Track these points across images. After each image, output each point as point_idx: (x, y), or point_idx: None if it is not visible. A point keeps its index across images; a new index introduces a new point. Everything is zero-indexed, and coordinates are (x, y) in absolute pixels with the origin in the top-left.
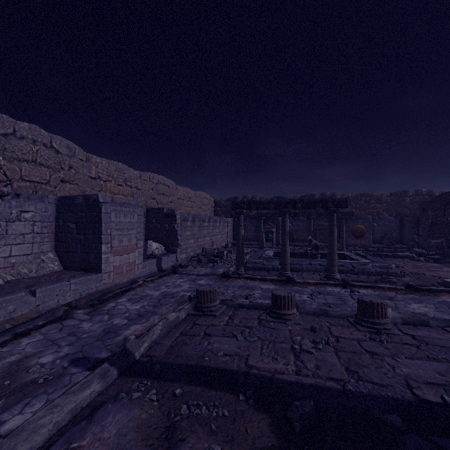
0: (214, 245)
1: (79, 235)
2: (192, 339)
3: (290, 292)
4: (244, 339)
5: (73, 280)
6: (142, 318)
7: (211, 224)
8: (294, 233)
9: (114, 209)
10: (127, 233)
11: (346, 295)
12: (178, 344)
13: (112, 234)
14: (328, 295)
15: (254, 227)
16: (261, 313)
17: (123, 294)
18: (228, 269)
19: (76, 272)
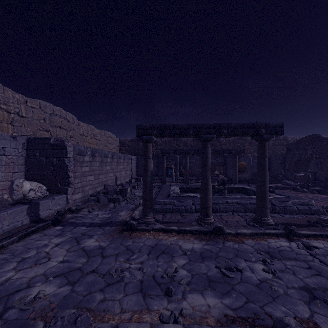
0: (118, 181)
1: None
2: None
3: None
4: None
5: None
6: None
7: (114, 160)
8: (189, 168)
9: None
10: None
11: (310, 257)
12: None
13: None
14: (284, 259)
15: (155, 164)
16: None
17: None
18: (132, 215)
19: None
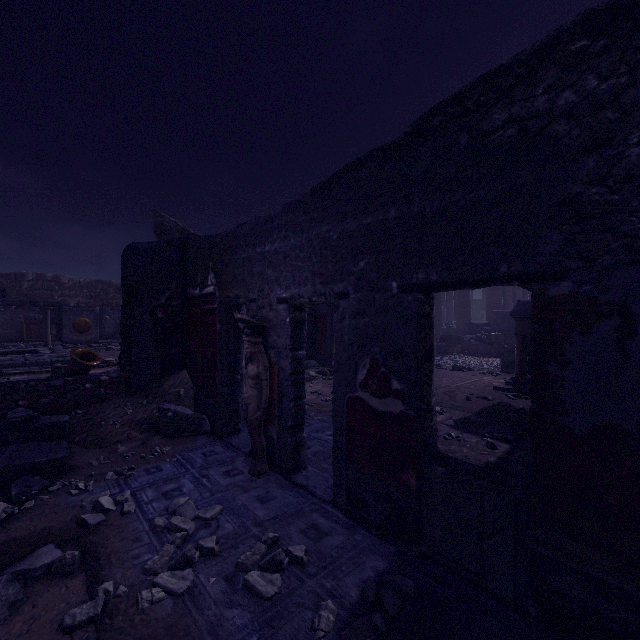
0: None
1: None
2: None
3: None
4: None
5: None
6: None
7: None
8: None
9: None
10: None
11: None
12: None
13: None
14: None
15: None
16: None
17: None
18: None
19: None
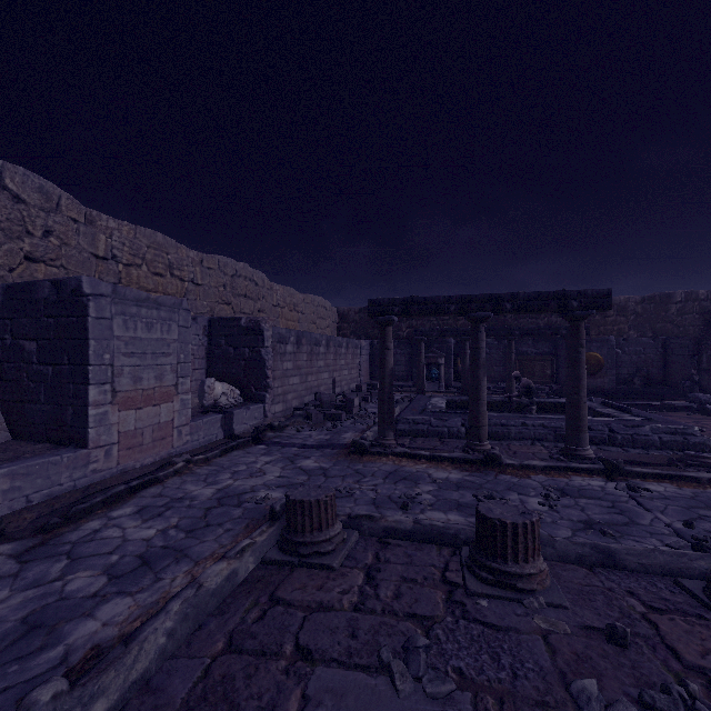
0: (336, 388)
1: (43, 367)
2: (254, 673)
3: (528, 512)
4: (415, 682)
5: (6, 469)
6: (145, 574)
7: (331, 350)
8: None
9: (122, 310)
10: (154, 363)
11: (625, 498)
12: (208, 703)
13: (117, 364)
14: (581, 498)
15: (406, 356)
16: (447, 557)
17: (132, 496)
18: (363, 435)
19: (34, 446)
